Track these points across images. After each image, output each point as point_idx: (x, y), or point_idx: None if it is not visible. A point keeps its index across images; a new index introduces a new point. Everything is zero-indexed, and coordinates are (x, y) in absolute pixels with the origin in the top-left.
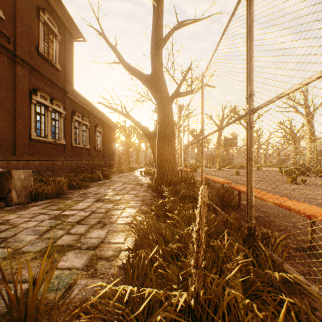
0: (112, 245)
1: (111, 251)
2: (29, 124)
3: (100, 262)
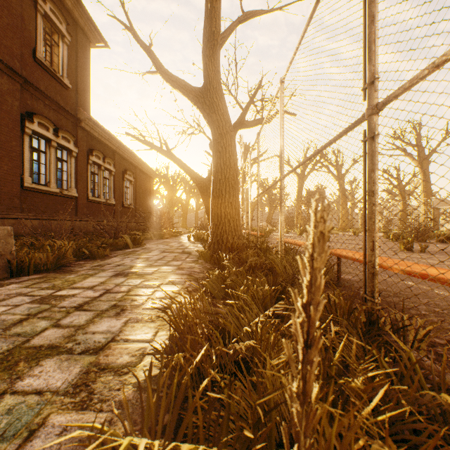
0: (130, 345)
1: (126, 356)
2: (21, 165)
3: (102, 378)
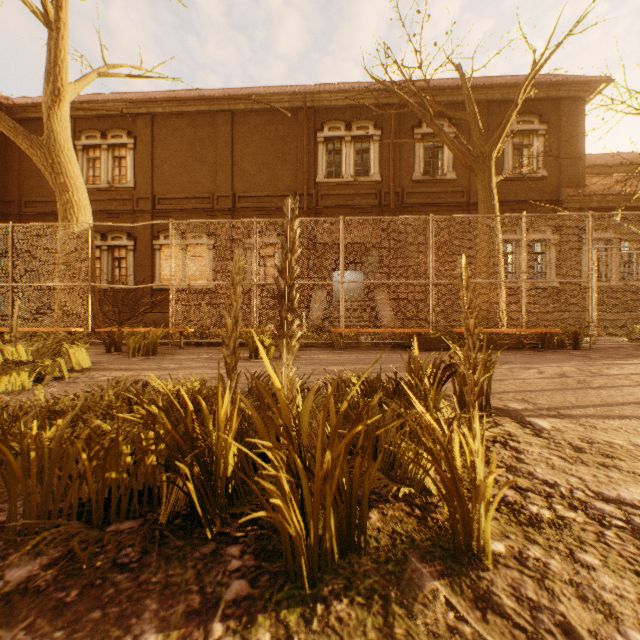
0: None
1: None
2: None
3: None
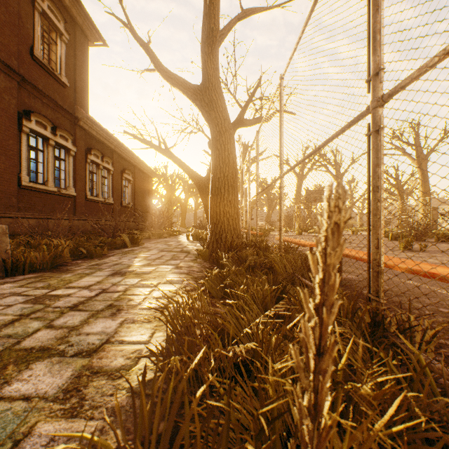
0: (125, 346)
1: (121, 359)
2: (19, 163)
3: (94, 383)
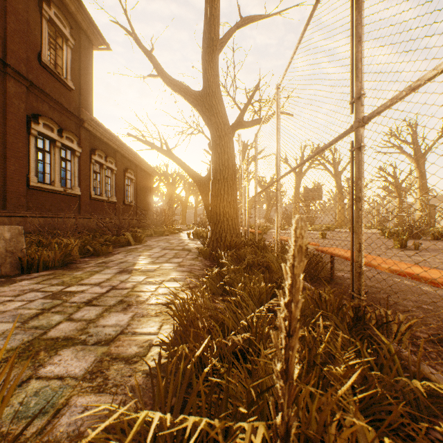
0: (138, 337)
1: (135, 347)
2: (27, 165)
3: (115, 366)
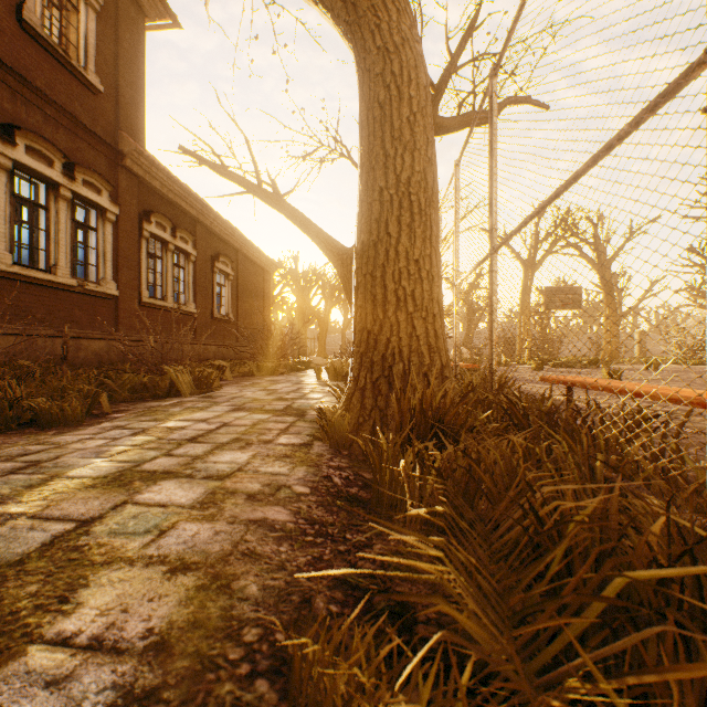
0: None
1: None
2: None
3: None
